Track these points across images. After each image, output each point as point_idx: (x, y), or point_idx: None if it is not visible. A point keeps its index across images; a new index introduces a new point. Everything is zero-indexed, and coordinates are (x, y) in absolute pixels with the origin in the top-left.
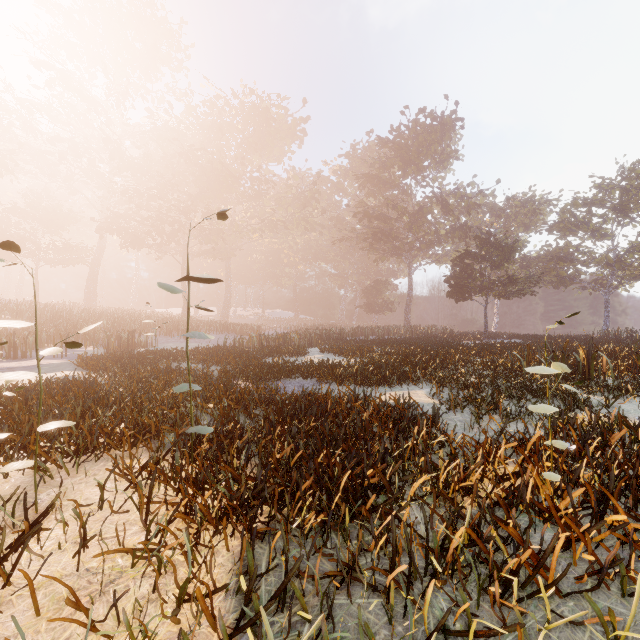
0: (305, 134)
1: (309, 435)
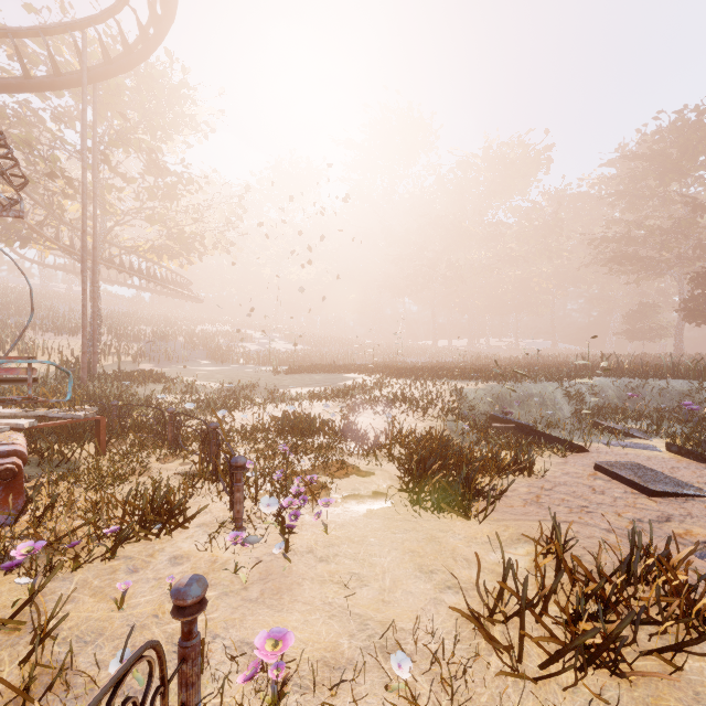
0: (551, 161)
1: None
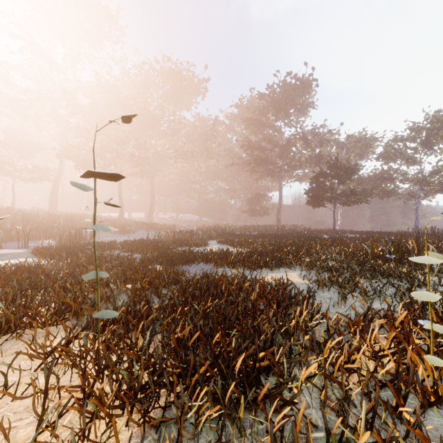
0: (207, 90)
1: (207, 312)
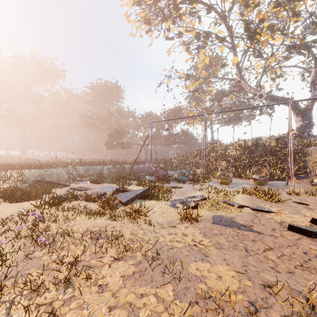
0: (65, 76)
1: None
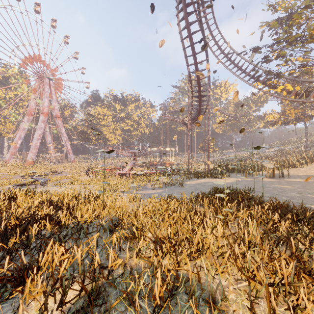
0: None
1: None
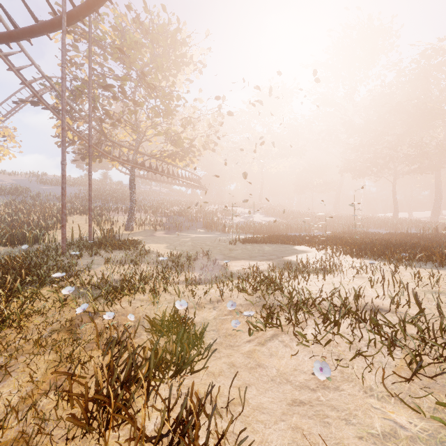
0: None
1: None
